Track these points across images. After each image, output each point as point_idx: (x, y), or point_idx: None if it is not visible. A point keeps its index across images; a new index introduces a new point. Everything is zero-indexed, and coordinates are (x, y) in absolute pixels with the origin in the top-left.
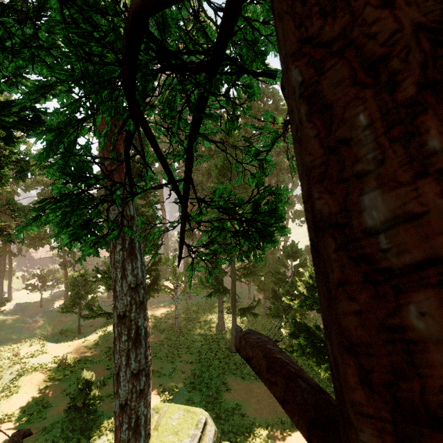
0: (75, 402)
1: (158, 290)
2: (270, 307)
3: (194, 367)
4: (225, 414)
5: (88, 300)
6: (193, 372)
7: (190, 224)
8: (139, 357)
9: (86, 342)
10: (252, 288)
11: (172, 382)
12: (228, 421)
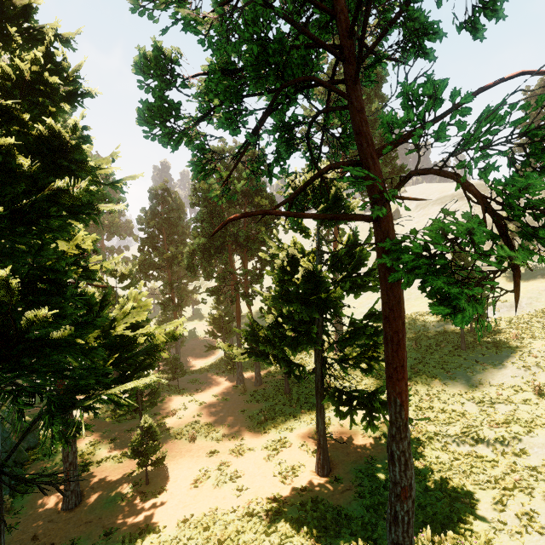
0: None
1: None
2: None
3: None
4: None
5: None
6: None
7: None
8: None
9: None
10: None
11: None
12: None
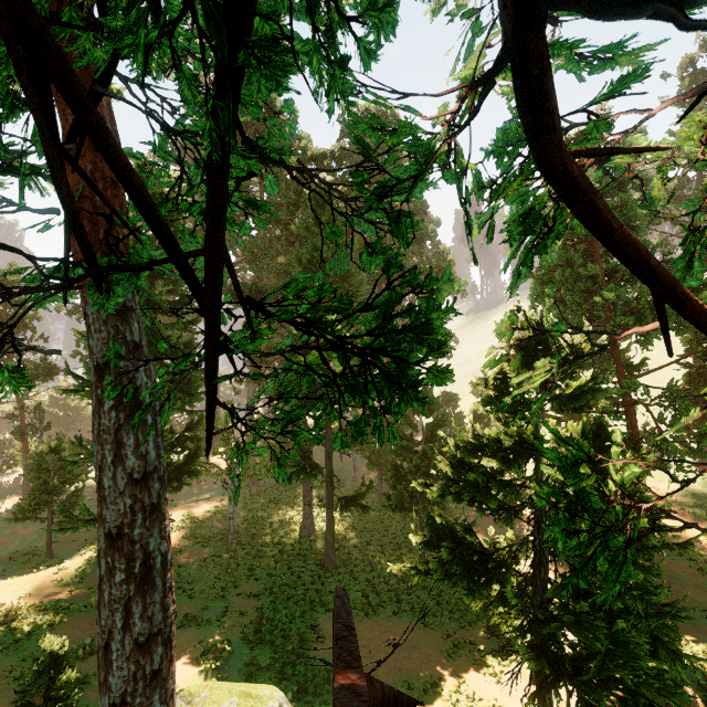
0: (28, 698)
1: (198, 473)
2: (389, 494)
3: (261, 604)
4: (315, 684)
5: (68, 496)
6: (260, 611)
7: (232, 360)
8: (150, 610)
9: (62, 572)
10: (359, 462)
11: (222, 634)
12: (319, 695)
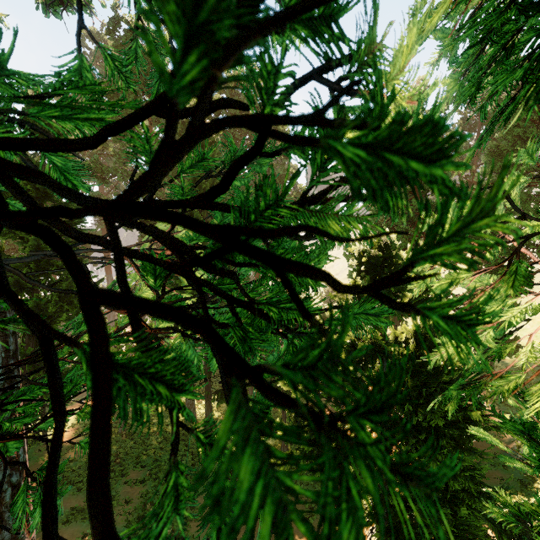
0: None
1: None
2: None
3: (146, 490)
4: None
5: None
6: (144, 497)
7: None
8: None
9: None
10: None
11: None
12: None
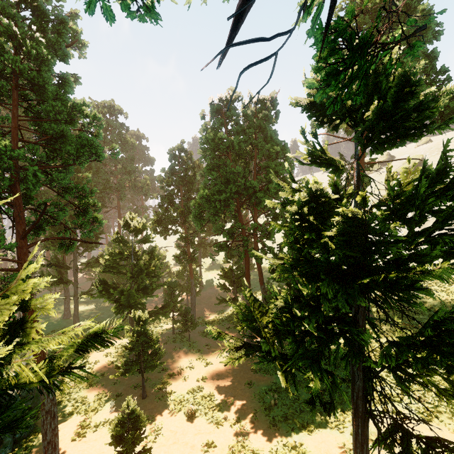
0: None
1: None
2: None
3: None
4: None
5: None
6: None
7: None
8: None
9: None
10: None
11: None
12: None
